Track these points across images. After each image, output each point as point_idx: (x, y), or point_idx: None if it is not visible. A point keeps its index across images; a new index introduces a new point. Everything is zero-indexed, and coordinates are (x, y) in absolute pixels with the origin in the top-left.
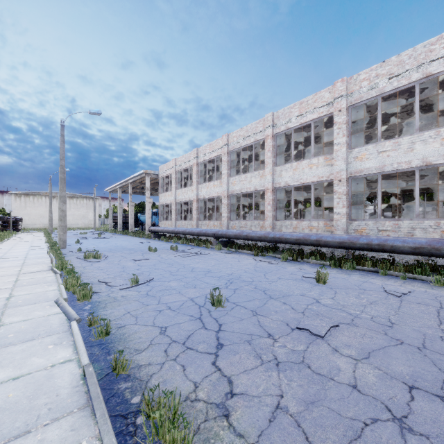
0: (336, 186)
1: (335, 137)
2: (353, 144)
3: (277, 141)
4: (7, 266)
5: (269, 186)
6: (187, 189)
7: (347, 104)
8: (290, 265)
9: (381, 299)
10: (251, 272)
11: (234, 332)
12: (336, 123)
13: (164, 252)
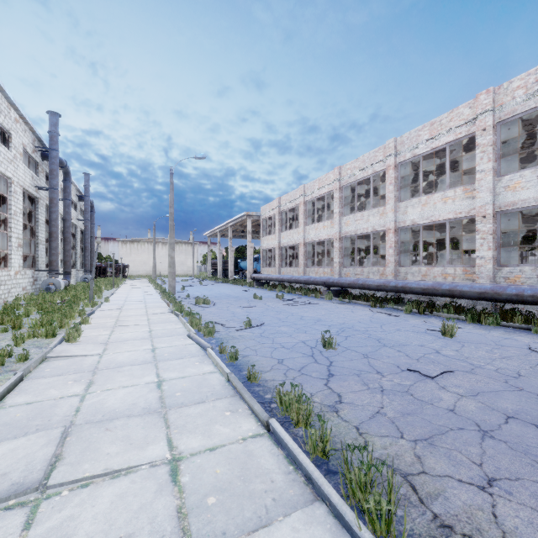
0: (479, 224)
1: (477, 162)
2: (512, 165)
3: (401, 171)
4: (134, 308)
5: (391, 226)
6: (293, 231)
7: (494, 120)
8: (414, 318)
9: (519, 355)
10: (366, 322)
11: (344, 367)
12: (479, 145)
13: (269, 301)
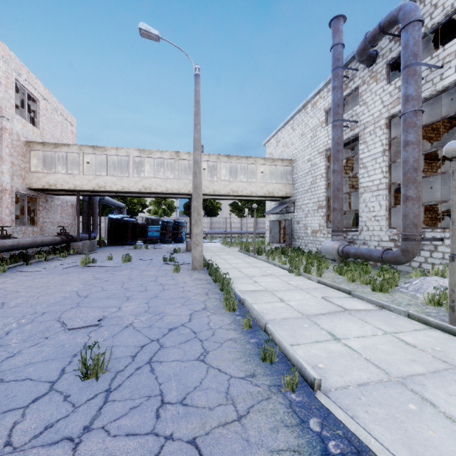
0: None
1: None
2: None
3: None
4: None
5: None
6: None
7: None
8: None
9: None
10: None
11: (146, 335)
12: None
13: None
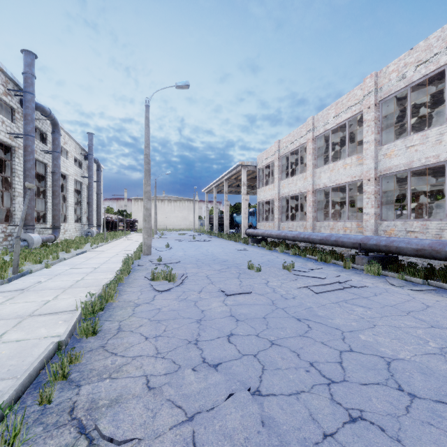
0: None
1: None
2: None
3: None
4: (53, 285)
5: None
6: (296, 177)
7: None
8: None
9: None
10: None
11: None
12: None
13: (273, 274)
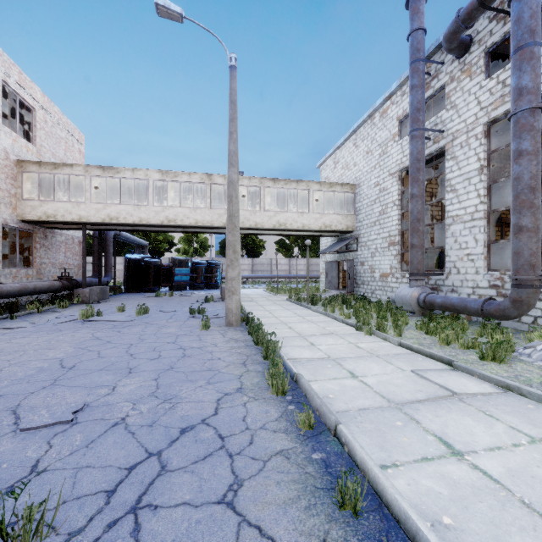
0: None
1: None
2: None
3: None
4: None
5: None
6: None
7: None
8: None
9: None
10: None
11: (143, 442)
12: None
13: None
